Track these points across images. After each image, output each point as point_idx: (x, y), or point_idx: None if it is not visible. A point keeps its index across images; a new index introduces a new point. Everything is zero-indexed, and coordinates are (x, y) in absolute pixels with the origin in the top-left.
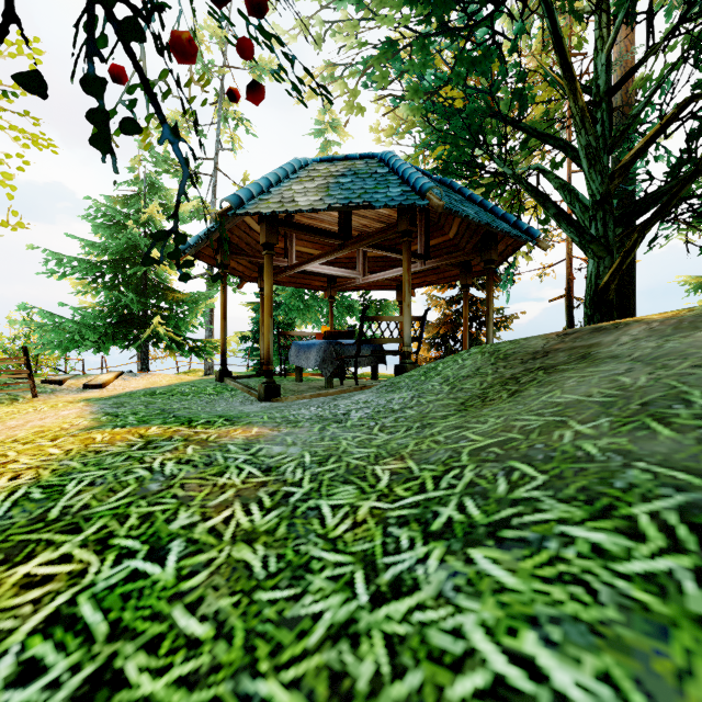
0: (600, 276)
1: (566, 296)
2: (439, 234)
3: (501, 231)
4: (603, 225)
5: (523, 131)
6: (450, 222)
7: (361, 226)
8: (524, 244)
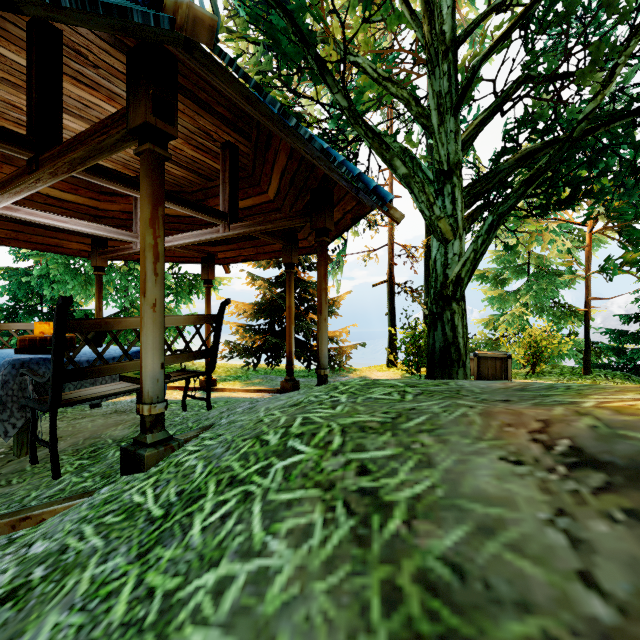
0: (449, 265)
1: (388, 282)
2: (255, 191)
3: (344, 180)
4: (451, 202)
5: (361, 69)
6: (268, 172)
7: (134, 161)
8: (371, 210)
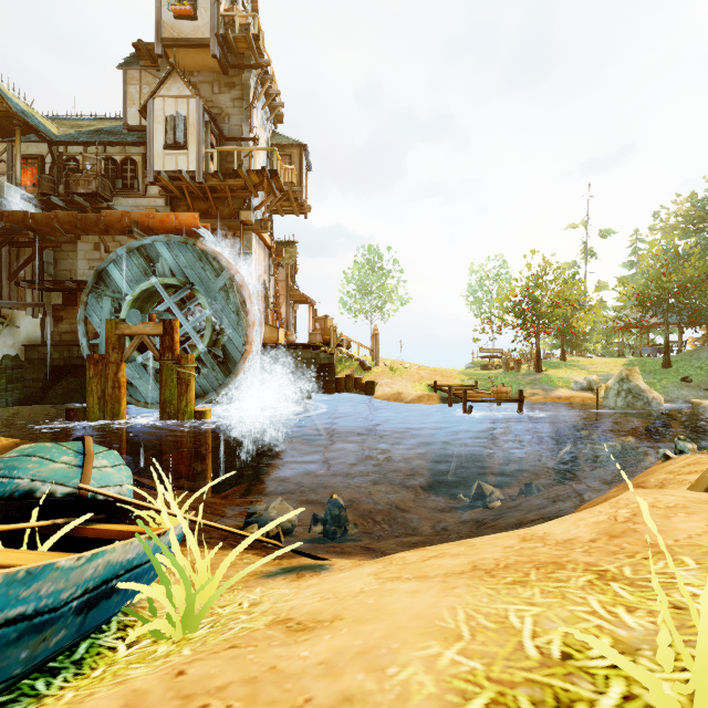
0: None
1: None
2: None
3: None
4: None
5: None
6: None
7: None
8: None
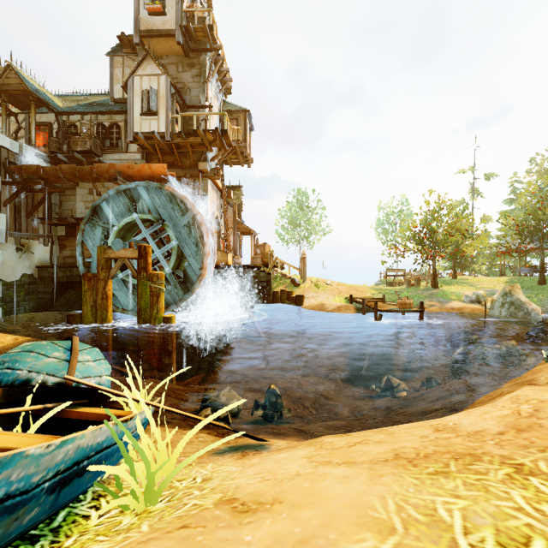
0: None
1: None
2: None
3: None
4: None
5: None
6: None
7: None
8: None
